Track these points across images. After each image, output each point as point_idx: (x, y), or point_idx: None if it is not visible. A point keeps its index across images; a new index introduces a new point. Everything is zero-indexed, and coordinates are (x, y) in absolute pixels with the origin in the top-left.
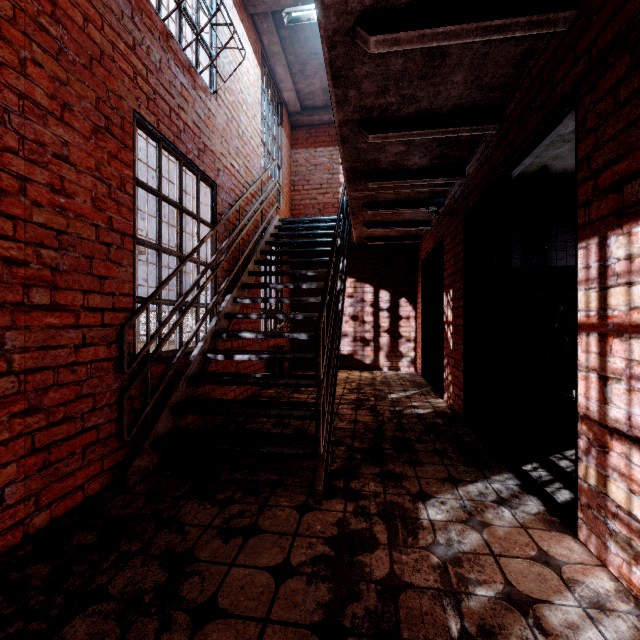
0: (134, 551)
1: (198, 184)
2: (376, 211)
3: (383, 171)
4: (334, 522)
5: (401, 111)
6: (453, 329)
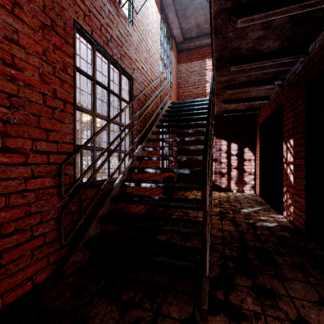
0: None
1: (120, 76)
2: (233, 90)
3: (242, 57)
4: None
5: None
6: (293, 167)
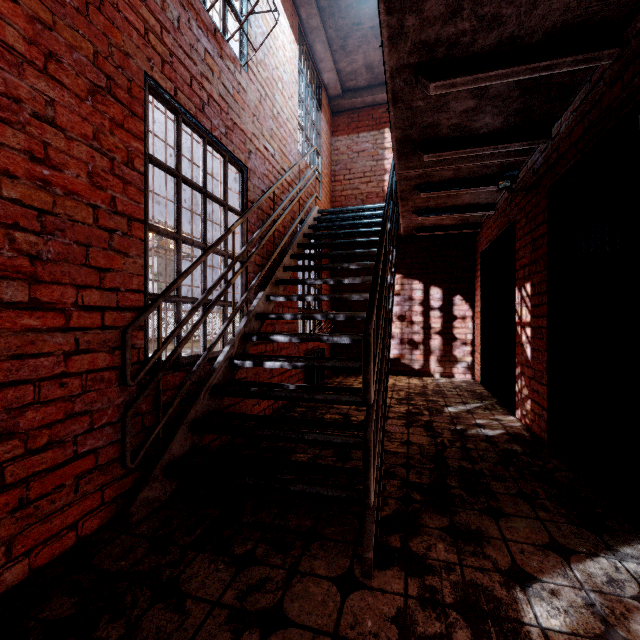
0: None
1: (226, 167)
2: (430, 193)
3: (442, 139)
4: (391, 615)
5: (475, 44)
6: (531, 332)
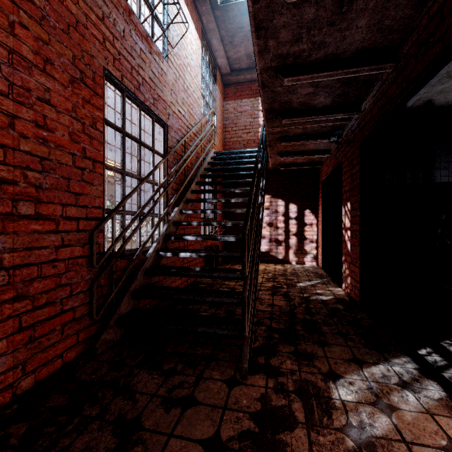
0: (93, 415)
1: (153, 125)
2: (288, 143)
3: (294, 110)
4: (257, 397)
5: (311, 57)
6: (350, 233)
